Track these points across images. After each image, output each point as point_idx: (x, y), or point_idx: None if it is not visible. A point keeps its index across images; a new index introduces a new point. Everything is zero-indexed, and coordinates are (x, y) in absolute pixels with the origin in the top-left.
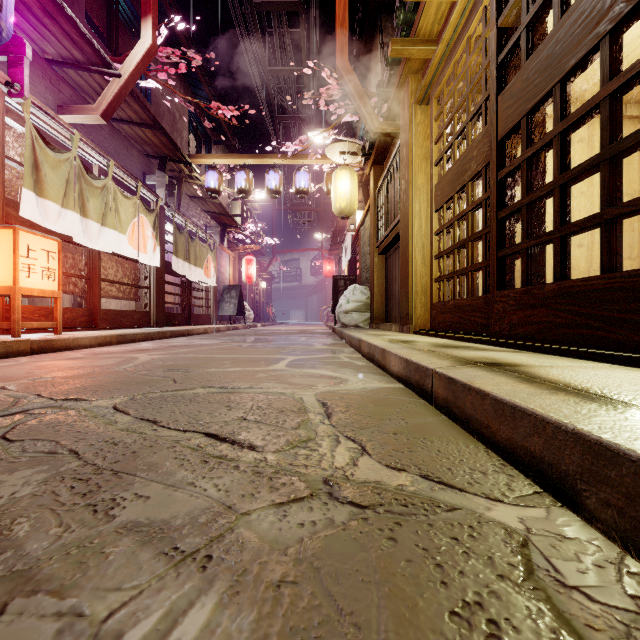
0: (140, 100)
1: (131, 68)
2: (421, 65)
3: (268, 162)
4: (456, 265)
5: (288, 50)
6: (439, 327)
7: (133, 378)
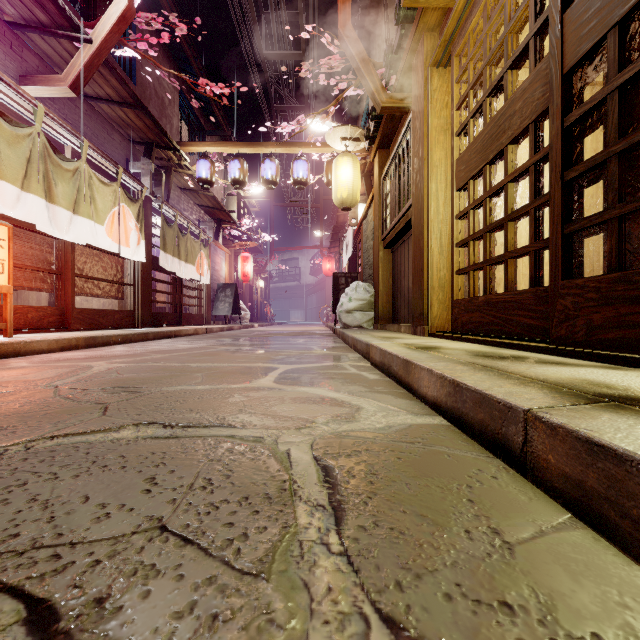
0: (117, 73)
1: (104, 33)
2: (439, 20)
3: (264, 151)
4: (488, 252)
5: (285, 32)
6: (463, 329)
7: (49, 404)
